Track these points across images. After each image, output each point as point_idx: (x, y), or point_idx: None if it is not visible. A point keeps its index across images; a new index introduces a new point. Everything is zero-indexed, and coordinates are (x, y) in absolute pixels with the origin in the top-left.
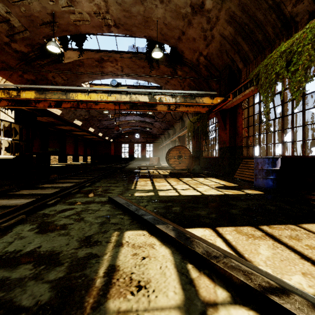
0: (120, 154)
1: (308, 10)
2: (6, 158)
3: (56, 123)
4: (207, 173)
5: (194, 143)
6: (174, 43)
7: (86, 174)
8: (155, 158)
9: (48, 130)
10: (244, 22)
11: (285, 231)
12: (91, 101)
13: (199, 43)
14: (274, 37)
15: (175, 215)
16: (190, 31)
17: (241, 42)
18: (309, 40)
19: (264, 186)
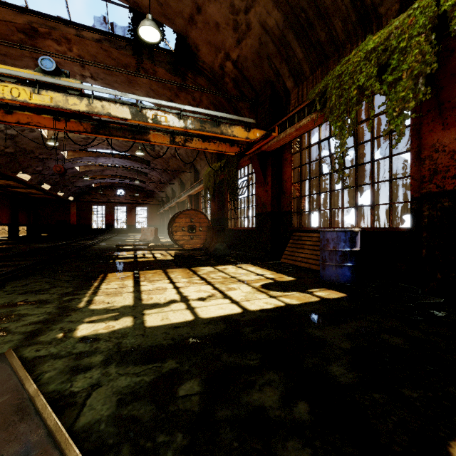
0: (88, 222)
1: None
2: None
3: None
4: (237, 254)
5: (214, 206)
6: (182, 27)
7: None
8: (151, 230)
9: None
10: (301, 6)
11: None
12: None
13: (225, 35)
14: (344, 39)
15: (188, 442)
16: (211, 7)
17: (293, 42)
18: (421, 27)
19: (339, 279)
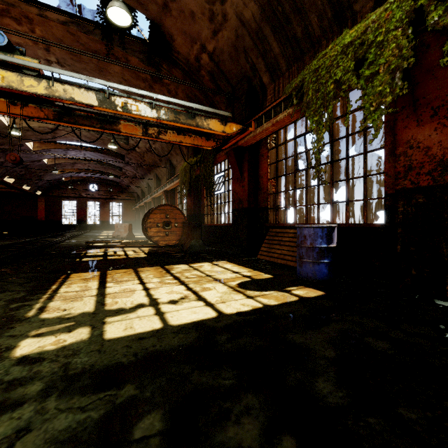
0: (58, 218)
1: None
2: None
3: None
4: (213, 250)
5: (190, 202)
6: (156, 14)
7: None
8: (124, 226)
9: None
10: None
11: None
12: None
13: (201, 25)
14: (320, 35)
15: None
16: None
17: (270, 36)
18: (398, 21)
19: (316, 276)
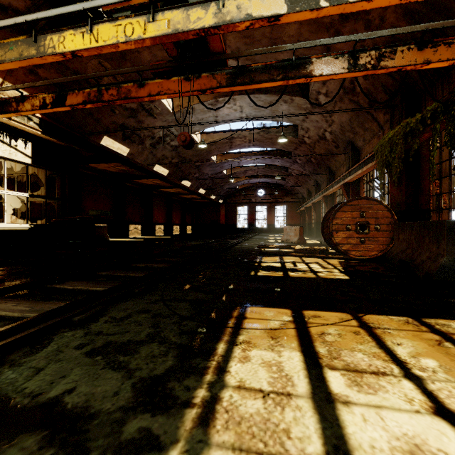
0: (234, 222)
1: None
2: (13, 228)
3: (132, 174)
4: None
5: (397, 192)
6: None
7: (121, 270)
8: (294, 229)
9: (125, 187)
10: None
11: None
12: (102, 50)
13: None
14: None
15: None
16: None
17: None
18: None
19: None
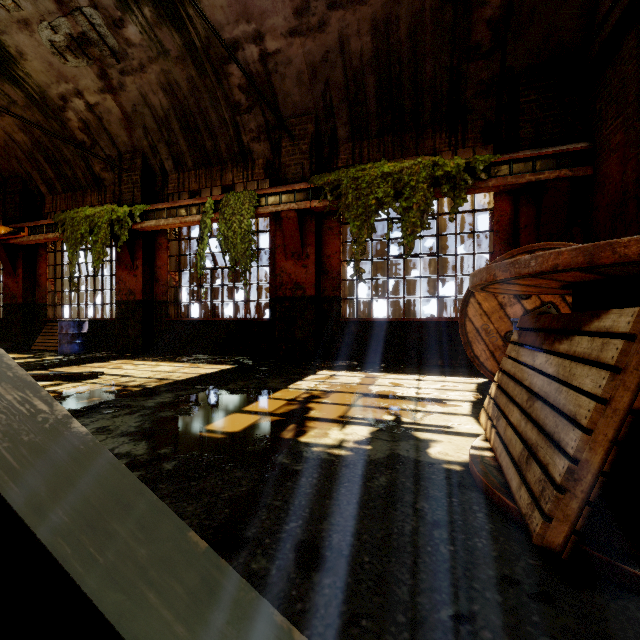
0: None
1: (114, 183)
2: None
3: None
4: None
5: None
6: None
7: None
8: None
9: None
10: (47, 146)
11: (65, 368)
12: None
13: None
14: (86, 184)
15: None
16: None
17: (44, 162)
18: (106, 220)
19: (70, 352)
